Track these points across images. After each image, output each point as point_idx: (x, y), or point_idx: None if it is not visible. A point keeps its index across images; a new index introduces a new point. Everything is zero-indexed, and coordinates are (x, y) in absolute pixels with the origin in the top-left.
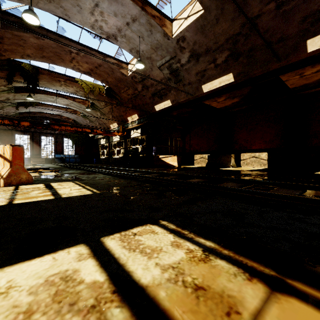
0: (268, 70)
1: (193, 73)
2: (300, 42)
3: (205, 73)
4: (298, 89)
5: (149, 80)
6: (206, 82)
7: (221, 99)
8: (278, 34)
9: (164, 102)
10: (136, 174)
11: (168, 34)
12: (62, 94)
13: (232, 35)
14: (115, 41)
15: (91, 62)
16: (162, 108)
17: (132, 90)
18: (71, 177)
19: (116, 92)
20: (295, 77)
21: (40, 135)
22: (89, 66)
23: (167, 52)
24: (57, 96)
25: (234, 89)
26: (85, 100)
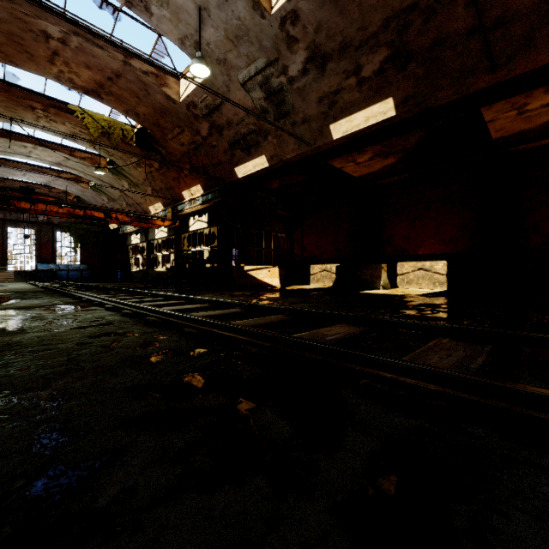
0: (466, 92)
1: (313, 99)
2: (540, 27)
3: (338, 99)
4: (507, 141)
5: (224, 113)
6: (339, 117)
7: (365, 157)
8: (495, 8)
9: (253, 160)
10: (177, 313)
11: (263, 4)
12: (46, 141)
13: (398, 10)
14: (146, 14)
15: (97, 65)
16: (249, 172)
17: (189, 134)
18: (1, 322)
19: (157, 138)
20: (509, 113)
21: (5, 224)
22: (95, 76)
23: (261, 48)
24: (33, 143)
25: (393, 134)
26: (96, 156)
